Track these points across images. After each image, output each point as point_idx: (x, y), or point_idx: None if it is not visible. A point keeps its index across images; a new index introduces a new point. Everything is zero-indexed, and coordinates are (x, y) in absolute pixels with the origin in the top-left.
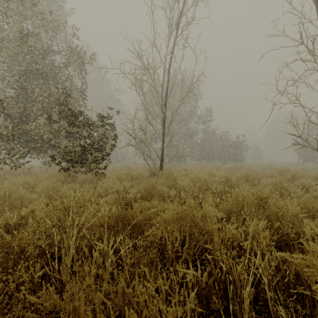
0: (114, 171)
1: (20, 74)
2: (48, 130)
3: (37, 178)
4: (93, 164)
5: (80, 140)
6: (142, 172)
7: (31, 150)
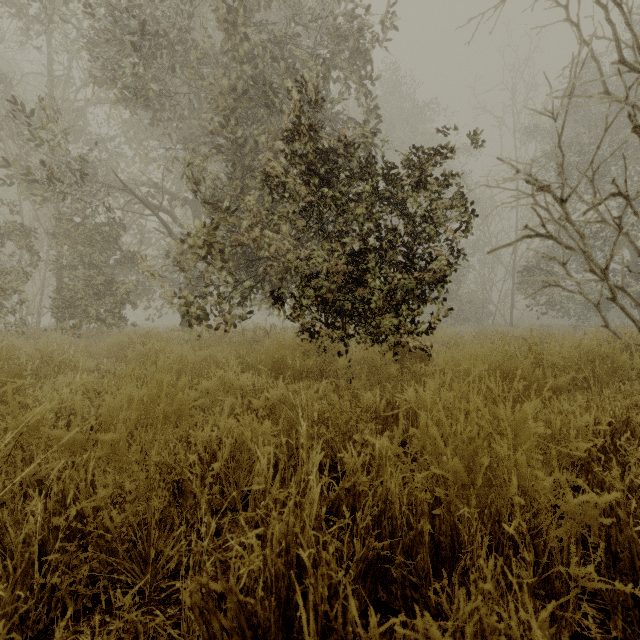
0: (458, 344)
1: (230, 104)
2: (287, 234)
3: (237, 352)
4: (387, 317)
5: (352, 242)
6: (609, 355)
7: (255, 285)
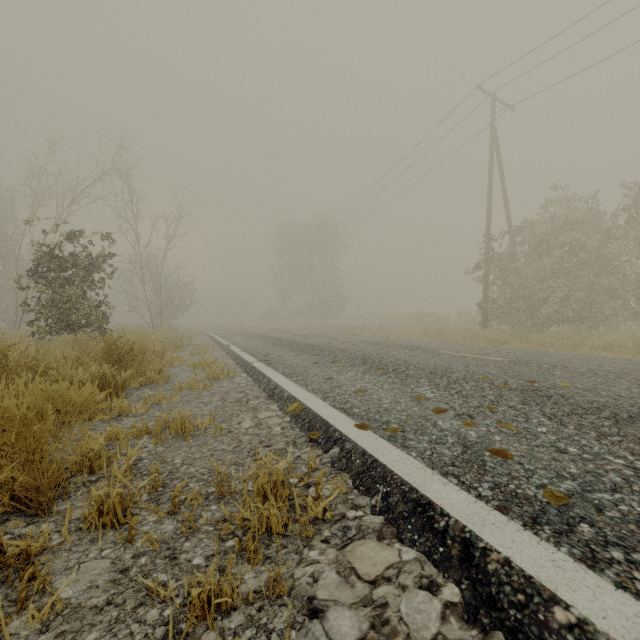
0: None
1: None
2: None
3: None
4: None
5: None
6: (9, 330)
7: None
